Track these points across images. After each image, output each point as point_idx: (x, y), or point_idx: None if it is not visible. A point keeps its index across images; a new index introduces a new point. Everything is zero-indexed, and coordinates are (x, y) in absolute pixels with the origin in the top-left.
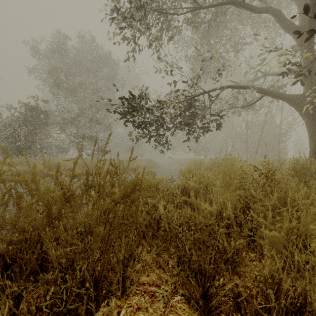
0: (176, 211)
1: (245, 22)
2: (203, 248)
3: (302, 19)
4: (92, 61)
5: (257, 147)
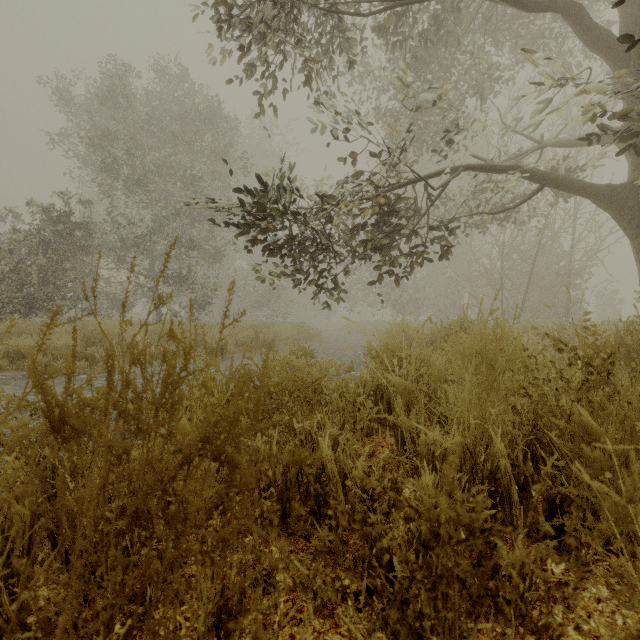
0: (359, 440)
1: (500, 37)
2: (457, 596)
3: (626, 23)
4: (181, 119)
5: (524, 298)
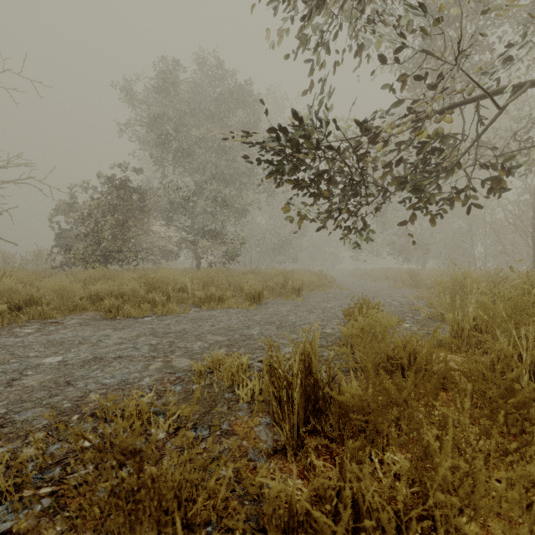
0: None
1: None
2: None
3: None
4: (216, 99)
5: None
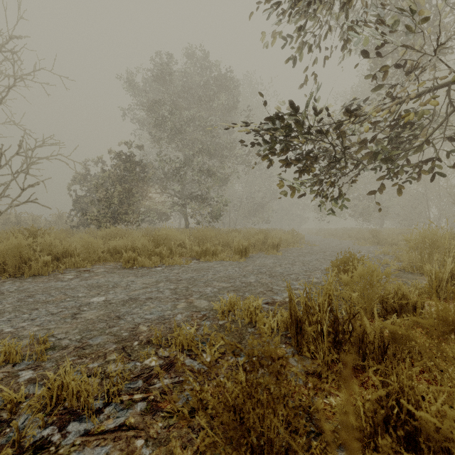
0: None
1: None
2: None
3: None
4: (203, 86)
5: None
